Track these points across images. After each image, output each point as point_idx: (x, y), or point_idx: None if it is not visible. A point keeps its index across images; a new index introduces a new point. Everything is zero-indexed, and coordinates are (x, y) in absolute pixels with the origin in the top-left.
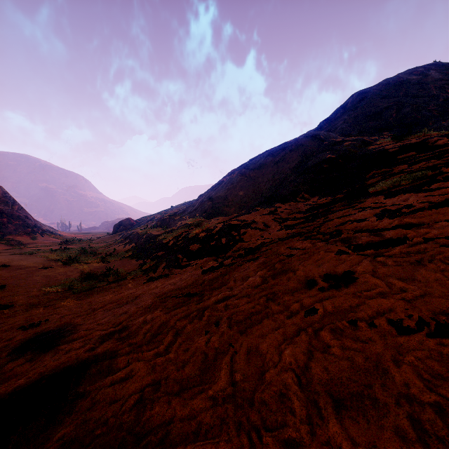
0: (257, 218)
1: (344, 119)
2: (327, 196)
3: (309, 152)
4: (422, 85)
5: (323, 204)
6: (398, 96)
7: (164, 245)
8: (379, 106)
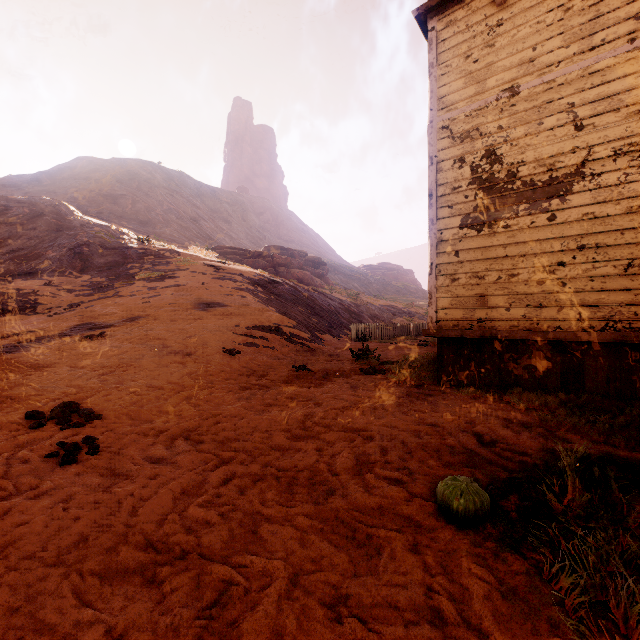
0: (37, 288)
1: (76, 187)
2: (100, 277)
3: (53, 225)
4: (152, 186)
5: (102, 282)
6: (132, 187)
7: None
8: (115, 190)
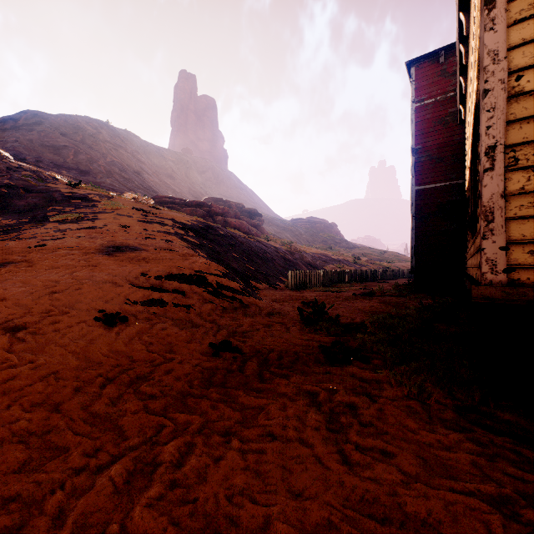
0: None
1: (17, 137)
2: (13, 219)
3: None
4: (96, 140)
5: (11, 224)
6: (76, 140)
7: None
8: (58, 141)
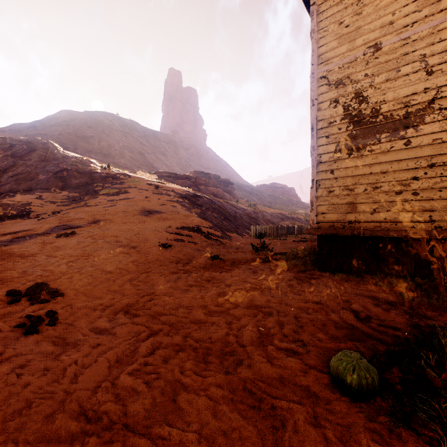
0: (31, 200)
1: (60, 131)
2: (75, 193)
3: (43, 157)
4: (112, 130)
5: (76, 196)
6: (98, 131)
7: None
8: (87, 132)
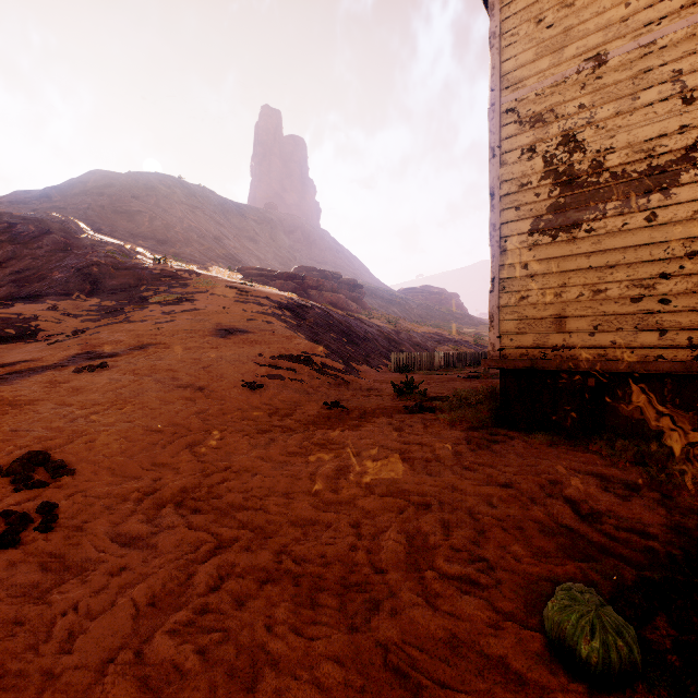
0: (40, 313)
1: (89, 203)
2: (111, 300)
3: (61, 243)
4: (171, 202)
5: (112, 306)
6: (150, 203)
7: None
8: (131, 206)
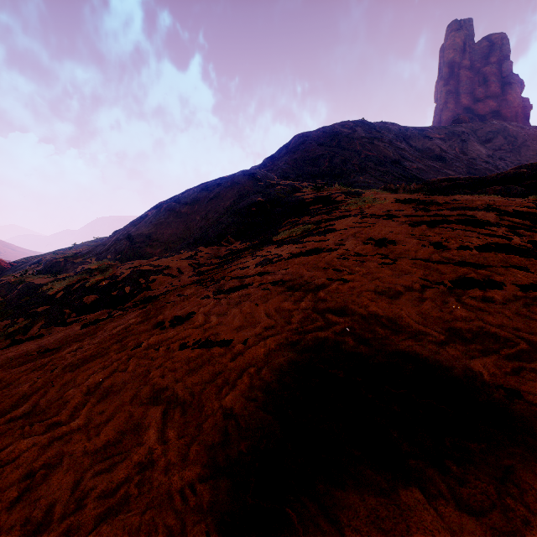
0: (174, 263)
1: (285, 160)
2: (247, 242)
3: (244, 192)
4: (351, 139)
5: (240, 250)
6: (331, 146)
7: (49, 298)
8: (316, 152)
